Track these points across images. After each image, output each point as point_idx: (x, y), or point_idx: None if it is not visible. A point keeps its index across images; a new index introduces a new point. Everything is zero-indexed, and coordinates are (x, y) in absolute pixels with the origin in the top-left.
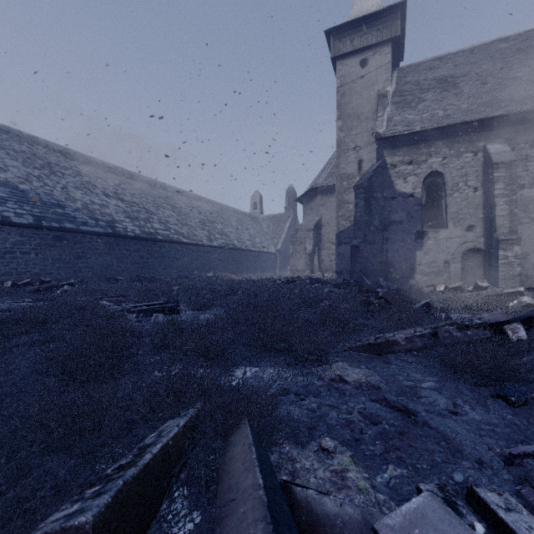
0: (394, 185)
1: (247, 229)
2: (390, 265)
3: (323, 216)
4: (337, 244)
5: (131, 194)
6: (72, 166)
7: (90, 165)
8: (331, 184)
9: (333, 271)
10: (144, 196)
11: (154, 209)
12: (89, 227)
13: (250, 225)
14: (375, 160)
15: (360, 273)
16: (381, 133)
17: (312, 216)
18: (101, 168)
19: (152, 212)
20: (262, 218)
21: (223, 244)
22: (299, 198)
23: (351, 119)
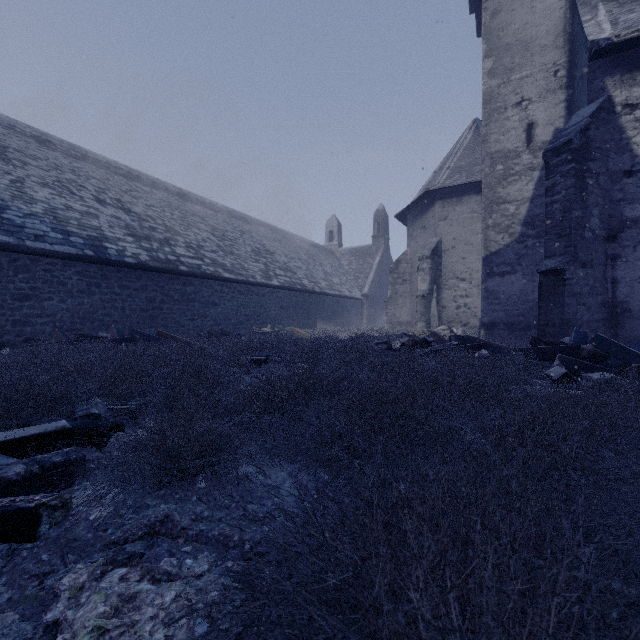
0: (631, 146)
1: (321, 264)
2: (621, 311)
3: (444, 236)
4: (485, 276)
5: (146, 205)
6: (49, 157)
7: (84, 161)
8: (461, 183)
9: (462, 324)
10: (168, 210)
11: (182, 228)
12: (47, 243)
13: (325, 261)
14: (562, 120)
15: (565, 326)
16: (609, 35)
17: (425, 238)
18: (103, 168)
19: (176, 231)
20: (341, 252)
21: (286, 284)
22: (401, 214)
23: (512, 53)
